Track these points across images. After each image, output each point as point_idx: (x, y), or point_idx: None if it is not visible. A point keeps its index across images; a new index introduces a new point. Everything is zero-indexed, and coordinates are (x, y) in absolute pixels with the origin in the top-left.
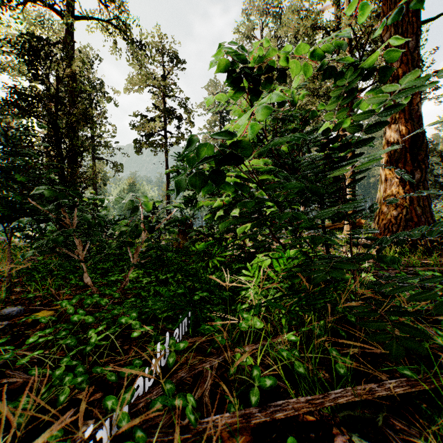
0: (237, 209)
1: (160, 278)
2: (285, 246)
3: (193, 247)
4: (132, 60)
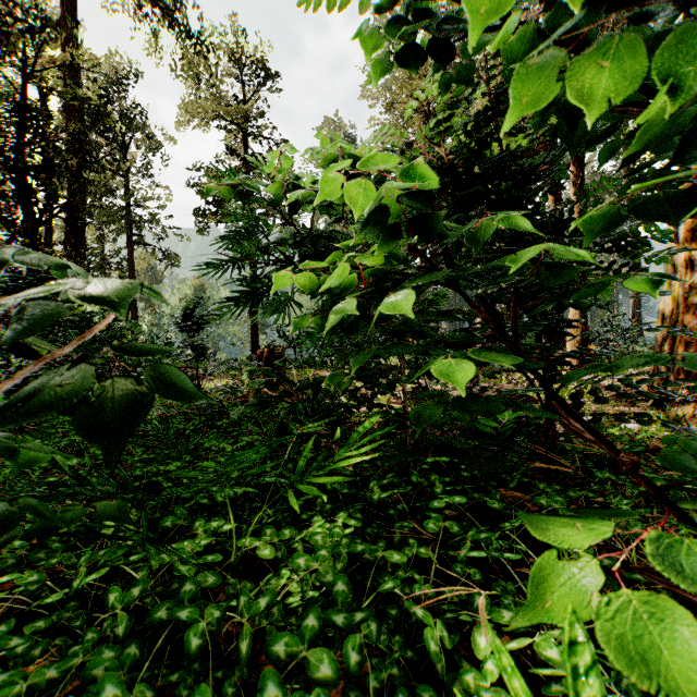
0: (395, 294)
1: (72, 586)
2: (634, 462)
3: (189, 471)
4: (188, 65)
